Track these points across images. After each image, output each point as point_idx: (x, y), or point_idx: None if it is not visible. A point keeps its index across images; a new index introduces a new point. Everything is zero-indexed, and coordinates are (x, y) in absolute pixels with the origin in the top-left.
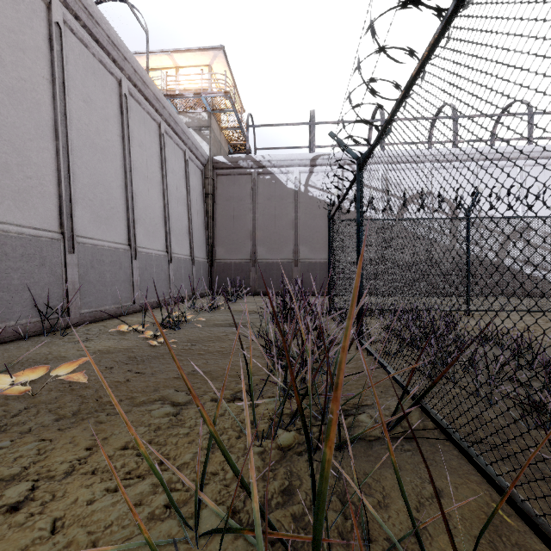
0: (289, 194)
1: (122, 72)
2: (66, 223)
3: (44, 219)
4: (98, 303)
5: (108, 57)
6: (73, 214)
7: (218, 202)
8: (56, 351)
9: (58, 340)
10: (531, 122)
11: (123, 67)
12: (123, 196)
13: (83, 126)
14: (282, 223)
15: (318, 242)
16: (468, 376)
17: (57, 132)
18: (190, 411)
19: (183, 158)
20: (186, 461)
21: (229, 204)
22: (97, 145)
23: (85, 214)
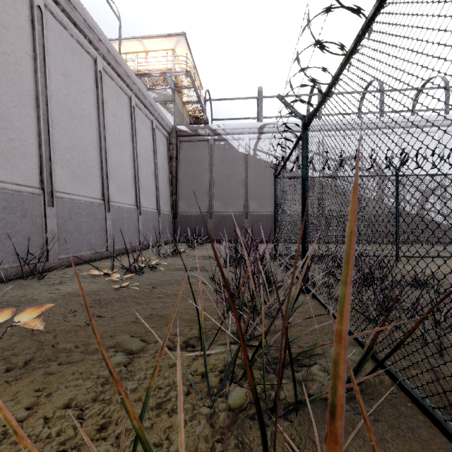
0: (240, 157)
1: (97, 52)
2: (46, 180)
3: (26, 176)
4: (75, 249)
5: (85, 38)
6: (52, 173)
7: (180, 164)
8: (30, 294)
9: (35, 283)
10: (448, 95)
11: (98, 47)
12: (98, 158)
13: (62, 96)
14: (235, 182)
15: (265, 197)
16: (412, 322)
17: (38, 100)
18: (142, 360)
19: (151, 127)
20: (128, 426)
21: (190, 166)
22: (75, 113)
23: (64, 173)
